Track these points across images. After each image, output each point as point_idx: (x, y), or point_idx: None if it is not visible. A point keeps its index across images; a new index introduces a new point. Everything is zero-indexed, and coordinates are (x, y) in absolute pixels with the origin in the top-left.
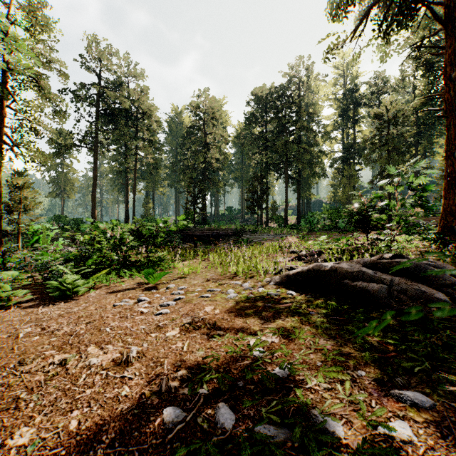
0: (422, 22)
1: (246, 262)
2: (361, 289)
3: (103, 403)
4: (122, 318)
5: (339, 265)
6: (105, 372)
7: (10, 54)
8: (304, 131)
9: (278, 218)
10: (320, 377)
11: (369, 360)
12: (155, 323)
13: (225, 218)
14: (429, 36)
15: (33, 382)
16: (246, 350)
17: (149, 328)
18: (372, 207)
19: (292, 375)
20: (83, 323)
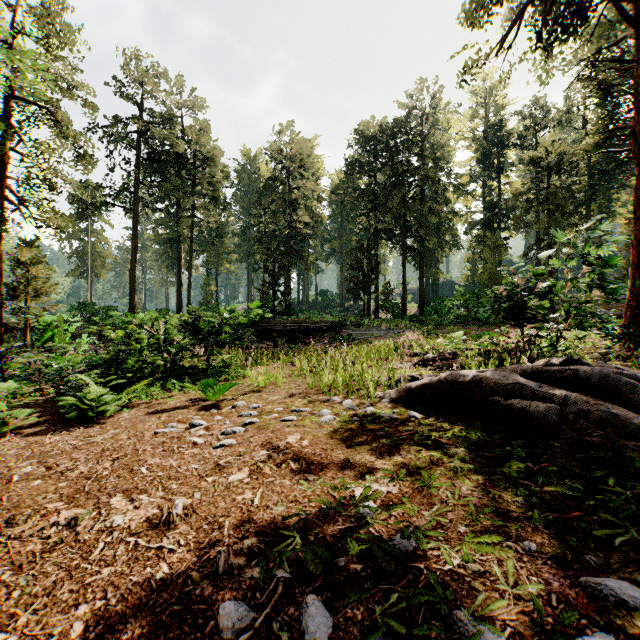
0: (597, 27)
1: (347, 369)
2: (519, 410)
3: (127, 592)
4: (166, 452)
5: (485, 374)
6: (134, 539)
7: (13, 74)
8: (429, 183)
9: (392, 306)
10: (466, 553)
11: (540, 524)
12: (214, 460)
13: (318, 306)
14: (608, 47)
15: (24, 554)
16: (348, 505)
17: (204, 468)
18: (529, 290)
19: (421, 548)
20: (108, 459)
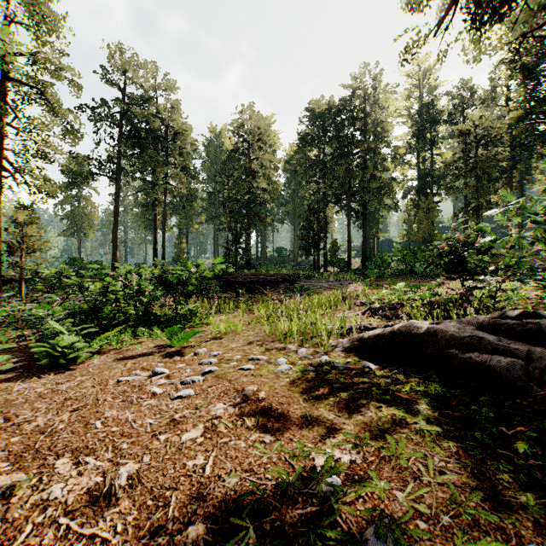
0: (521, 14)
1: (301, 318)
2: (477, 364)
3: None
4: (125, 402)
5: (440, 326)
6: (67, 520)
7: None
8: (371, 154)
9: (338, 261)
10: None
11: (540, 517)
12: (170, 414)
13: (274, 261)
14: (532, 30)
15: None
16: (309, 478)
17: (159, 423)
18: (468, 245)
19: None
20: (67, 409)
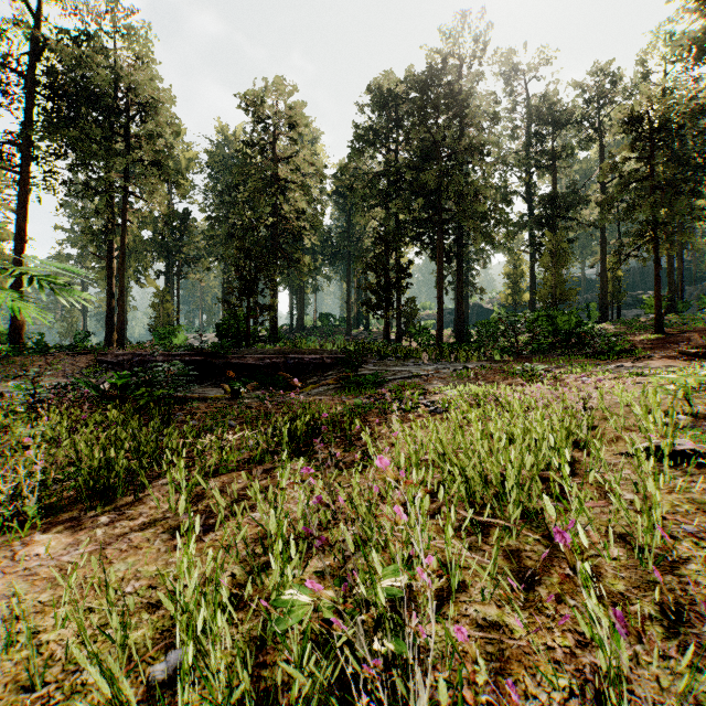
0: None
1: None
2: None
3: None
4: None
5: None
6: None
7: None
8: (475, 156)
9: (419, 331)
10: None
11: None
12: None
13: (317, 333)
14: None
15: None
16: None
17: None
18: None
19: None
20: None
